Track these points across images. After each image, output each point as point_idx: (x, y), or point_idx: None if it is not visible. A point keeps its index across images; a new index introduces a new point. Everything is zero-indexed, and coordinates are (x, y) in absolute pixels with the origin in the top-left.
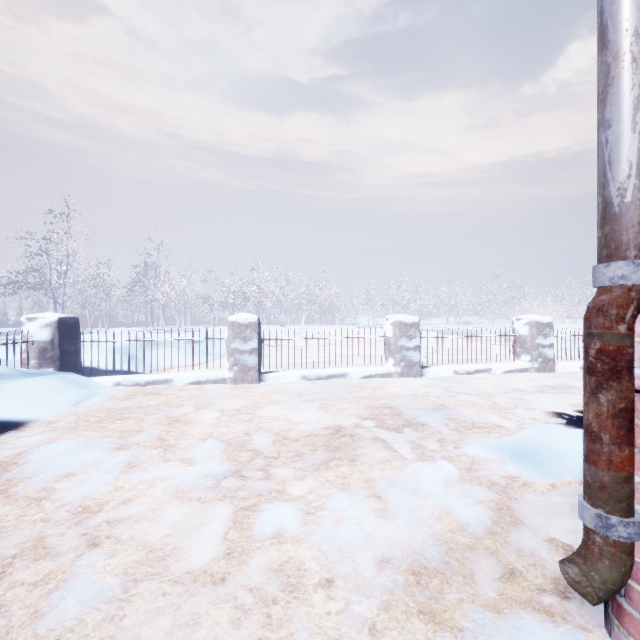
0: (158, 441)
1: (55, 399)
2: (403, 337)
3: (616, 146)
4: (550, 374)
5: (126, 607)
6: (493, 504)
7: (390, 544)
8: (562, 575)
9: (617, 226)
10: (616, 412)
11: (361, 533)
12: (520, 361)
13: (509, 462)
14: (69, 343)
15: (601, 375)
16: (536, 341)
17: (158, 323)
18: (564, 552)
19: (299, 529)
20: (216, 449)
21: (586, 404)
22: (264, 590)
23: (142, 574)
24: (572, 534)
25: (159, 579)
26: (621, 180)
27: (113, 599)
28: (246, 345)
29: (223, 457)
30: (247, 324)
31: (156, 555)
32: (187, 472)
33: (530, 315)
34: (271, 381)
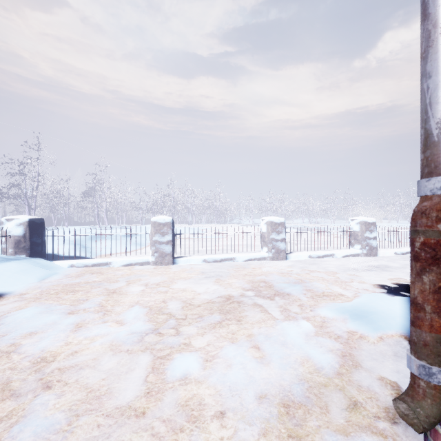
0: (99, 307)
1: (25, 277)
2: (273, 232)
3: (435, 91)
4: (374, 258)
5: (69, 437)
6: (339, 352)
7: (266, 383)
8: (391, 405)
9: (436, 151)
10: (436, 289)
11: (245, 375)
12: (354, 249)
13: (349, 321)
14: (37, 237)
15: (424, 261)
16: (365, 235)
17: (103, 222)
18: (391, 387)
19: (200, 373)
20: (141, 313)
21: (413, 283)
22: (174, 421)
23: (83, 410)
24: (396, 374)
25: (95, 414)
26: (439, 116)
27: (59, 430)
28: (164, 238)
29: (146, 319)
30: (164, 223)
31: (94, 395)
32: (119, 330)
33: (360, 217)
34: (181, 263)
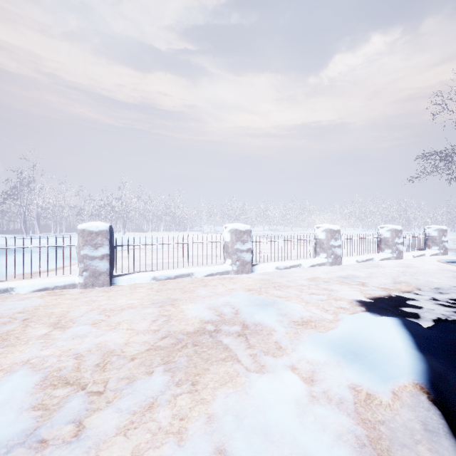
0: None
1: None
2: (238, 242)
3: None
4: (339, 266)
5: None
6: (352, 439)
7: None
8: None
9: None
10: None
11: None
12: (319, 258)
13: (346, 365)
14: None
15: None
16: (330, 243)
17: (34, 230)
18: None
19: None
20: (21, 390)
21: None
22: None
23: None
24: None
25: None
26: None
27: None
28: (97, 251)
29: (25, 404)
30: (98, 232)
31: None
32: None
33: (326, 224)
34: (123, 283)
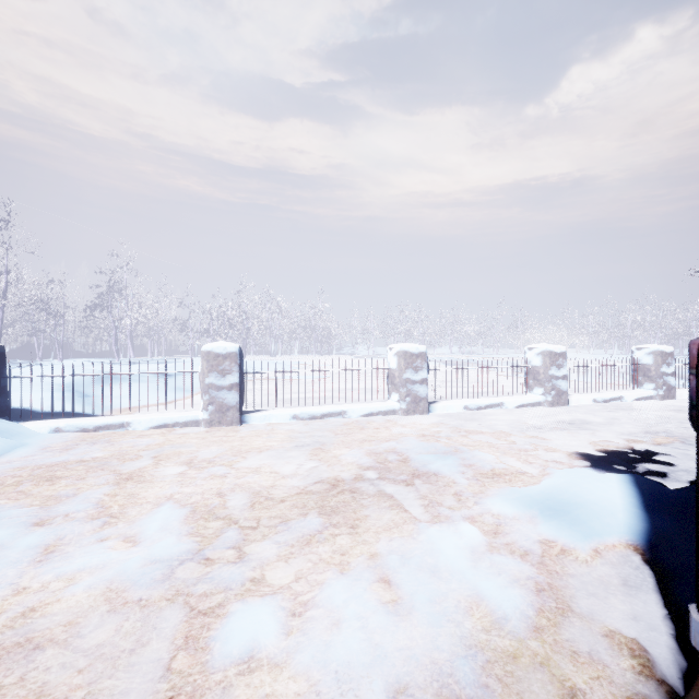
0: (96, 510)
1: None
2: (409, 369)
3: None
4: (564, 408)
5: None
6: (531, 583)
7: (407, 661)
8: (636, 692)
9: None
10: None
11: (367, 645)
12: (533, 394)
13: (541, 521)
14: None
15: None
16: (549, 372)
17: (126, 353)
18: (630, 653)
19: (280, 644)
20: (174, 519)
21: None
22: None
23: None
24: (631, 621)
25: None
26: None
27: None
28: (224, 380)
29: (183, 531)
30: (226, 354)
31: None
32: (128, 558)
33: (543, 344)
34: (255, 422)
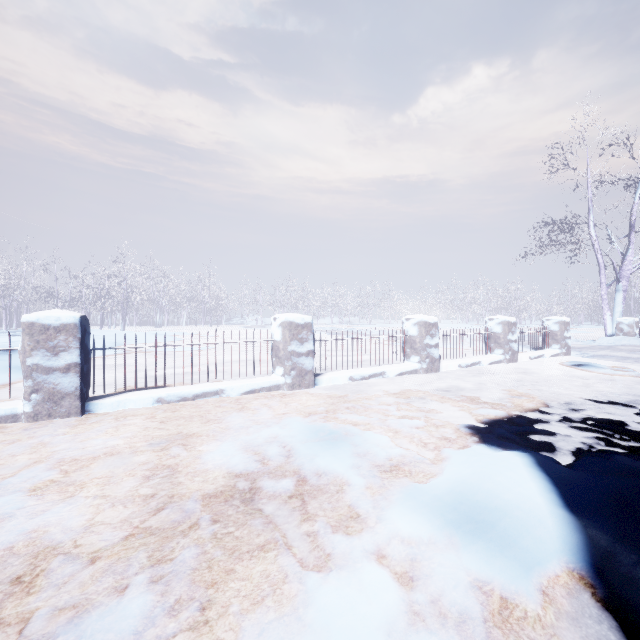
0: None
1: None
2: (294, 341)
3: None
4: (436, 374)
5: None
6: None
7: None
8: None
9: None
10: None
11: None
12: (410, 362)
13: (463, 544)
14: None
15: None
16: (425, 341)
17: None
18: None
19: None
20: None
21: None
22: None
23: None
24: None
25: None
26: None
27: None
28: (57, 359)
29: None
30: (59, 326)
31: None
32: None
33: (419, 315)
34: (104, 411)
